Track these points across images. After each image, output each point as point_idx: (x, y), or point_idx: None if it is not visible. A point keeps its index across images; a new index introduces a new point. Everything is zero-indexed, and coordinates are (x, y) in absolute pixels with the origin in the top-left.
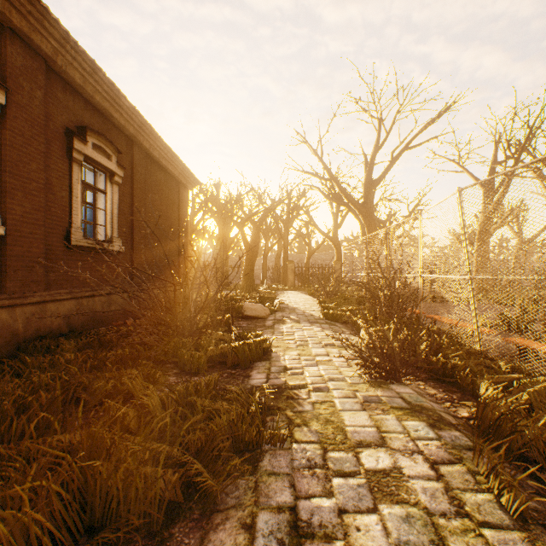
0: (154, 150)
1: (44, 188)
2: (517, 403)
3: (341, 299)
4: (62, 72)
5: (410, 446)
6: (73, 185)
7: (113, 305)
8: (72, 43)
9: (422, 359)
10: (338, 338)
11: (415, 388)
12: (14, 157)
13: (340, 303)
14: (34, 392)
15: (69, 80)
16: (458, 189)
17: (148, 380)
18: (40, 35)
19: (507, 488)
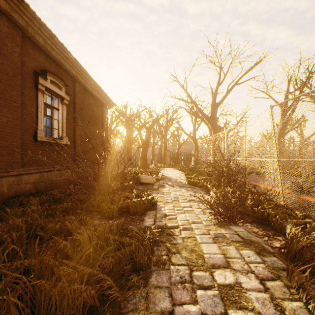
0: (88, 85)
1: (21, 106)
2: (311, 238)
3: (198, 172)
4: (32, 37)
5: (246, 268)
6: (39, 105)
7: (62, 176)
8: (37, 19)
9: (249, 210)
10: (196, 196)
11: (245, 228)
12: (1, 87)
13: (197, 175)
14: (8, 231)
15: (36, 42)
16: (270, 106)
17: (81, 222)
18: (18, 14)
19: (313, 299)
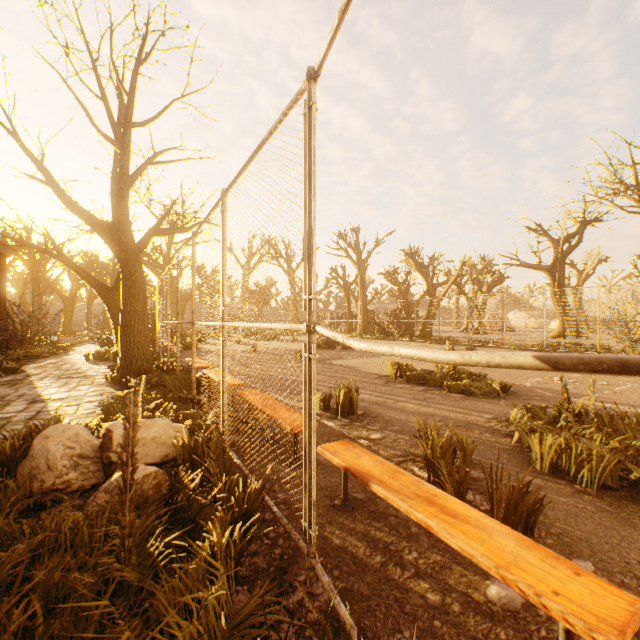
0: None
1: None
2: None
3: None
4: None
5: None
6: None
7: None
8: None
9: None
10: None
11: None
12: None
13: None
14: None
15: None
16: None
17: None
18: None
19: None
